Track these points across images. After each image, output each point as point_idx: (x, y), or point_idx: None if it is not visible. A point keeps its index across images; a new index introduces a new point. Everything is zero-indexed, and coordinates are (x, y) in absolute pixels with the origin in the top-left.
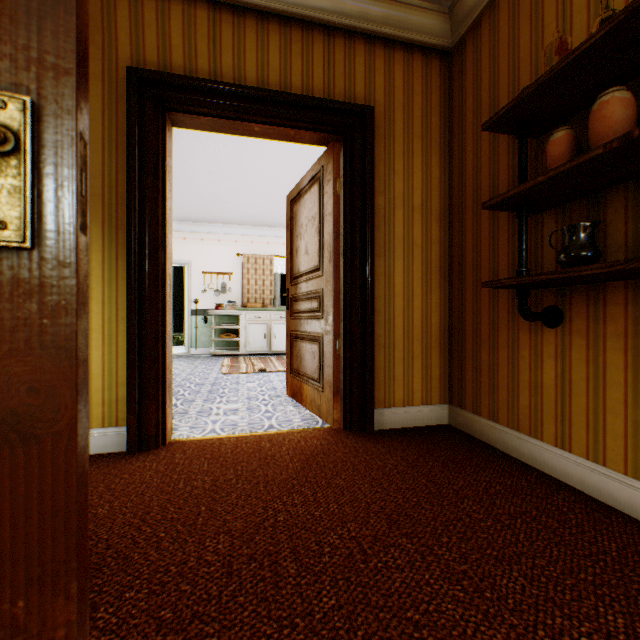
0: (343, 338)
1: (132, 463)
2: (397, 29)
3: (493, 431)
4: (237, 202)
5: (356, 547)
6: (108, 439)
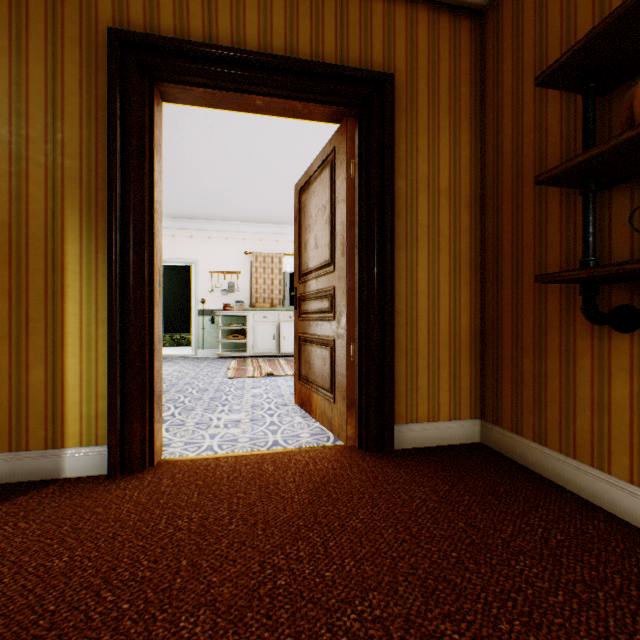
0: (358, 343)
1: (110, 491)
2: None
3: (540, 456)
4: (244, 198)
5: (382, 637)
6: (86, 460)
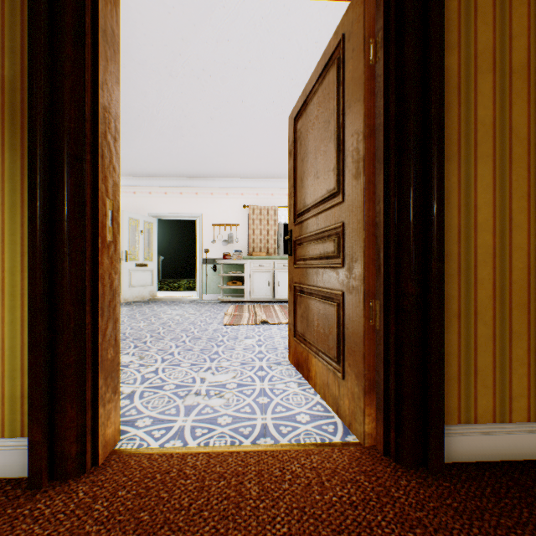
0: (382, 300)
1: (14, 523)
2: None
3: None
4: (241, 152)
5: None
6: (8, 456)
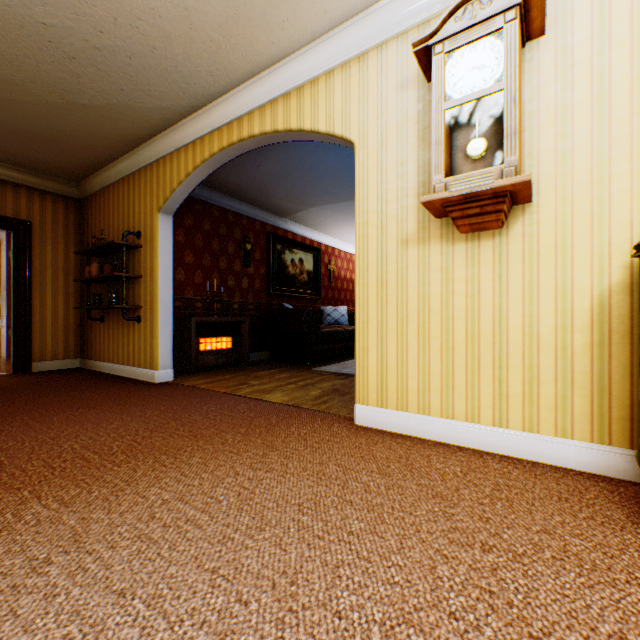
0: (14, 329)
1: None
2: (48, 188)
3: (92, 364)
4: None
5: (6, 386)
6: None
